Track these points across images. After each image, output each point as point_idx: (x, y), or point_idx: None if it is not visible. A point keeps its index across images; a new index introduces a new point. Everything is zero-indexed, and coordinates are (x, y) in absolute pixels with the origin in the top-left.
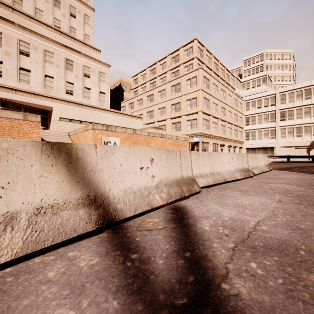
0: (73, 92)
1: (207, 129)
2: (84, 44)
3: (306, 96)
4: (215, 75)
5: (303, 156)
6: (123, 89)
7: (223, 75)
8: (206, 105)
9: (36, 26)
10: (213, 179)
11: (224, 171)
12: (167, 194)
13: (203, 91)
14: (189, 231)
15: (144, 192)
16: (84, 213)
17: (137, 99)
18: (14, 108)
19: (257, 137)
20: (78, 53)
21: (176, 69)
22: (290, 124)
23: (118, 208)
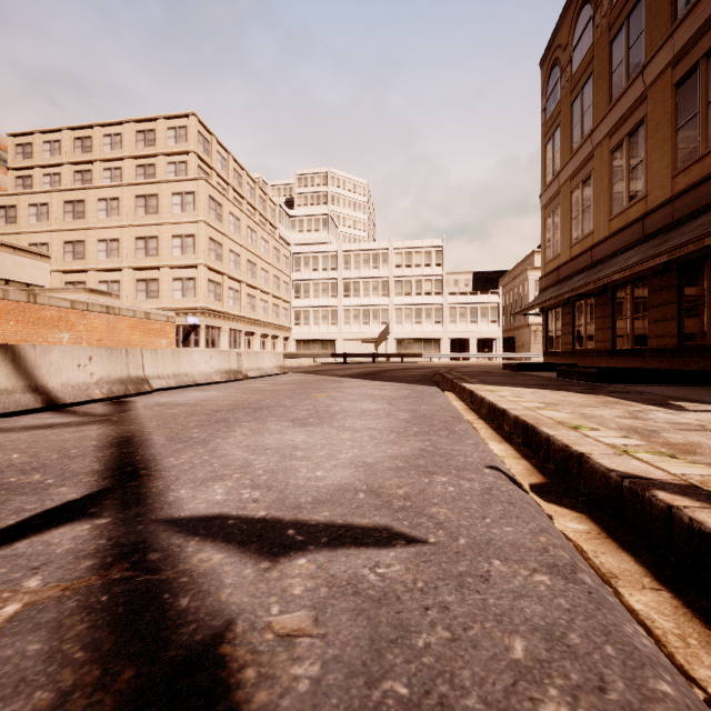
0: None
1: (217, 302)
2: None
3: (374, 265)
4: (236, 195)
5: (363, 354)
6: None
7: (255, 199)
8: (215, 253)
9: None
10: (177, 381)
11: (197, 373)
12: (108, 390)
13: (210, 227)
14: (125, 406)
15: (83, 387)
16: (31, 396)
17: (31, 202)
18: None
19: (313, 321)
20: None
21: (148, 161)
22: (356, 304)
23: (59, 396)
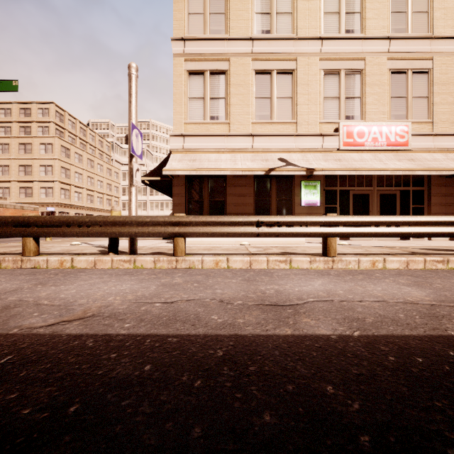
0: None
1: (67, 199)
2: None
3: None
4: (82, 141)
5: None
6: None
7: (95, 142)
8: (65, 174)
9: None
10: None
11: None
12: None
13: (61, 161)
14: None
15: None
16: None
17: None
18: None
19: None
20: None
21: (27, 125)
22: (157, 199)
23: None
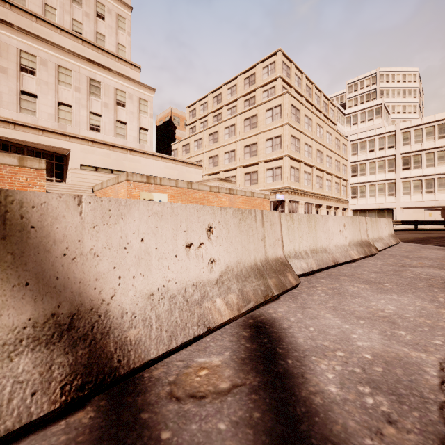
0: (100, 128)
1: (296, 182)
2: (116, 58)
3: (440, 134)
4: (307, 103)
5: (438, 221)
6: (175, 124)
7: (320, 104)
8: (295, 146)
9: (46, 30)
10: (317, 260)
11: (333, 247)
12: (238, 295)
13: (291, 127)
14: (294, 401)
15: (193, 295)
16: (33, 364)
17: (195, 139)
18: (14, 150)
19: (369, 194)
20: (107, 70)
21: (251, 95)
22: (417, 175)
23: (131, 338)
